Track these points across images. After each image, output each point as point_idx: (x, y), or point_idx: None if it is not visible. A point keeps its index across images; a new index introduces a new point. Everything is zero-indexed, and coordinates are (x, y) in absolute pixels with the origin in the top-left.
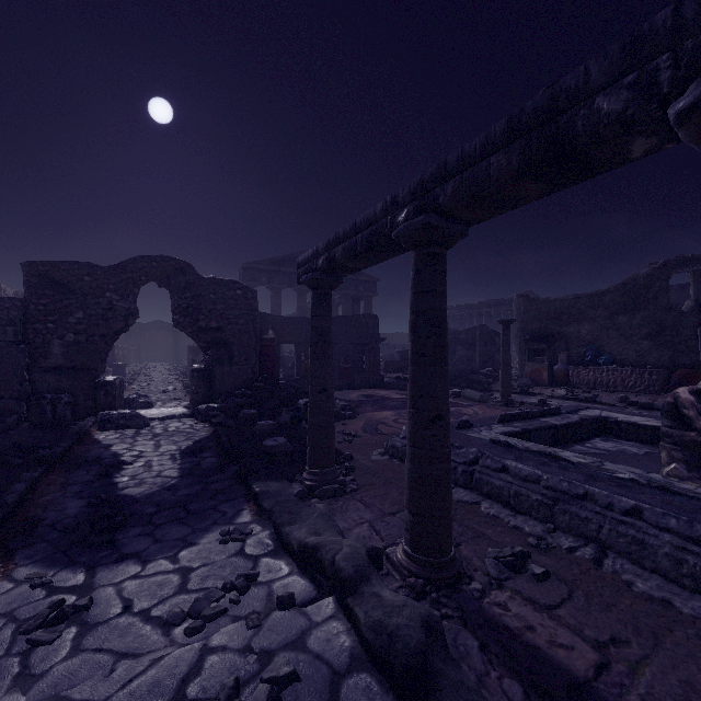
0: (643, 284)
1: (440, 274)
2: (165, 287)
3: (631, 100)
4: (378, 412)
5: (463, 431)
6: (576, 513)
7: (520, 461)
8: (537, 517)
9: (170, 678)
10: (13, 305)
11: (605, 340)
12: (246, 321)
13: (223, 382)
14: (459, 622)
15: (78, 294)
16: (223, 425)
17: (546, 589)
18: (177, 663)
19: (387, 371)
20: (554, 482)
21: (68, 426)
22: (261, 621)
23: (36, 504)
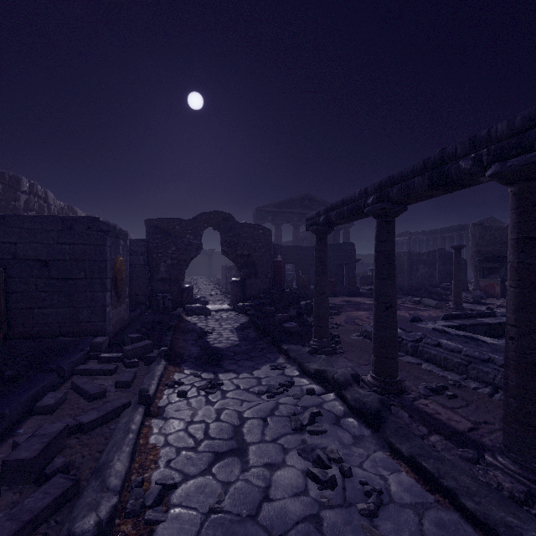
0: None
1: (391, 231)
2: (217, 230)
3: (473, 165)
4: (355, 312)
5: (414, 323)
6: (481, 369)
7: (450, 340)
8: (457, 372)
9: (266, 409)
10: (143, 244)
11: None
12: (265, 250)
13: (252, 289)
14: (399, 407)
15: (172, 236)
16: (255, 315)
17: (452, 402)
18: (267, 405)
19: (361, 284)
20: (470, 352)
21: (170, 312)
22: (300, 398)
23: (177, 347)
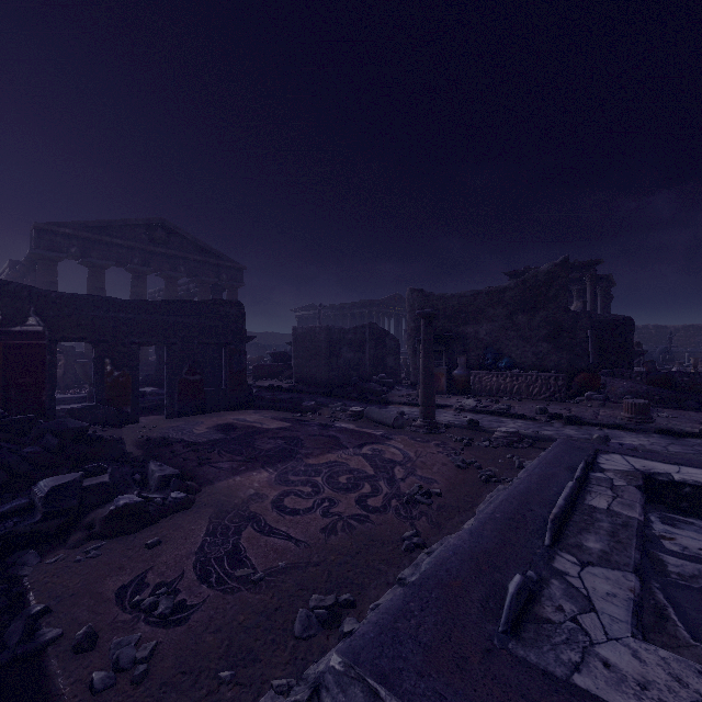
0: (544, 281)
1: None
2: None
3: None
4: (242, 475)
5: (541, 644)
6: None
7: None
8: None
9: None
10: None
11: (504, 341)
12: None
13: None
14: None
15: None
16: None
17: None
18: None
19: (256, 378)
20: None
21: None
22: None
23: None
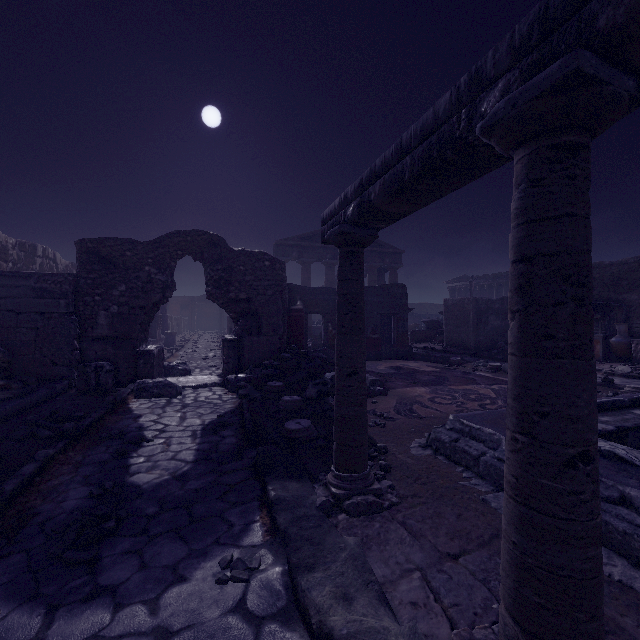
0: None
1: (583, 182)
2: (199, 260)
3: None
4: (410, 388)
5: None
6: None
7: None
8: None
9: None
10: (66, 279)
11: None
12: (274, 292)
13: (252, 352)
14: None
15: (121, 268)
16: (249, 398)
17: None
18: None
19: (413, 341)
20: None
21: (109, 393)
22: None
23: (40, 490)
